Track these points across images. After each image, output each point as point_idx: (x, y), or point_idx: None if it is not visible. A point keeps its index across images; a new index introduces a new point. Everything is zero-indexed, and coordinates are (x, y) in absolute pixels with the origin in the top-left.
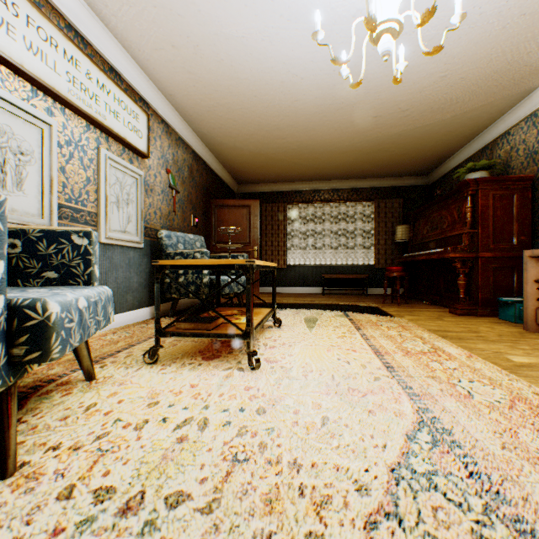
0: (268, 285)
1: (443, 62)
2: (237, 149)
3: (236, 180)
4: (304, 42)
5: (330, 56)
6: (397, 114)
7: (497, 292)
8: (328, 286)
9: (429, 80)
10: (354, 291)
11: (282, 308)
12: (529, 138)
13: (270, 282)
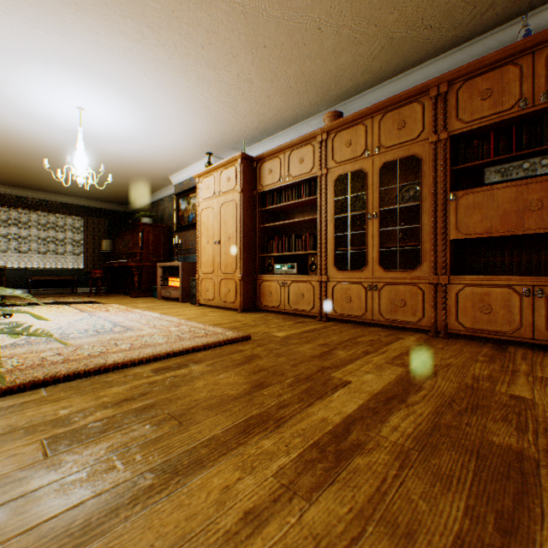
0: None
1: (122, 162)
2: None
3: None
4: (27, 125)
5: (48, 136)
6: (98, 172)
7: (155, 284)
8: (36, 288)
9: (116, 166)
10: (66, 291)
11: None
12: (170, 207)
13: None
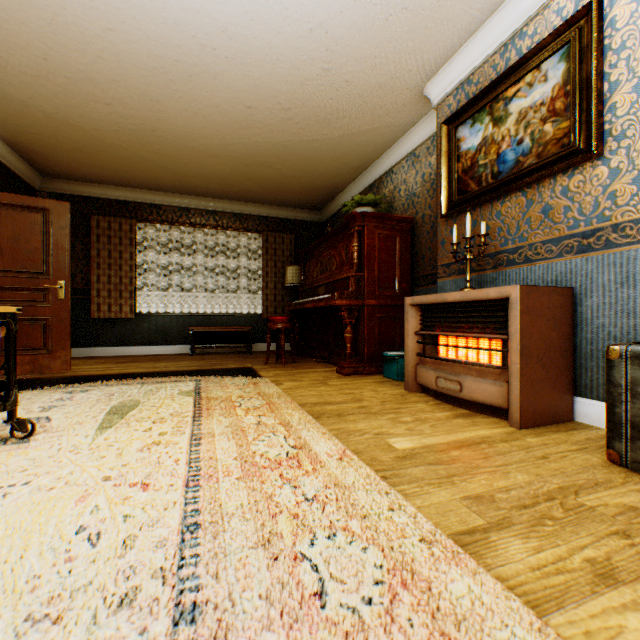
0: (103, 344)
1: (326, 46)
2: (15, 101)
3: (35, 167)
4: None
5: None
6: (278, 111)
7: (383, 346)
8: (201, 343)
9: (312, 69)
10: (238, 349)
11: (97, 385)
12: (410, 178)
13: (108, 340)
